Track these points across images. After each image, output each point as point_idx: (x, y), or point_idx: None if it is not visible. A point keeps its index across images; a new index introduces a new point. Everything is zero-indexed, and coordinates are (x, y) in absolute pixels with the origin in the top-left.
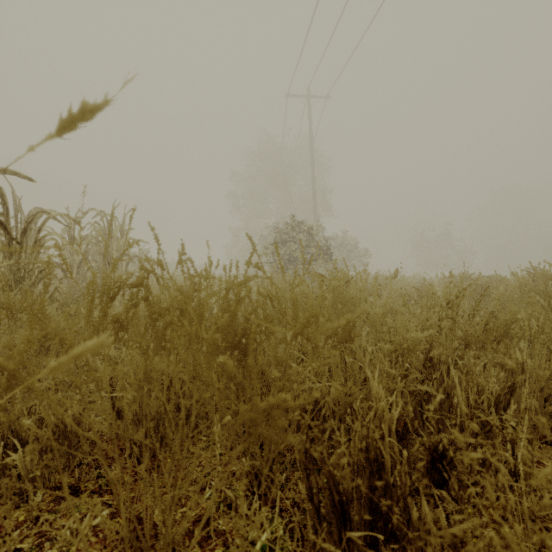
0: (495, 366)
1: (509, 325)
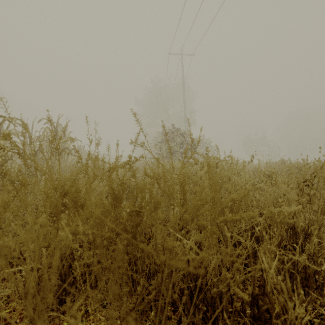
0: None
1: None
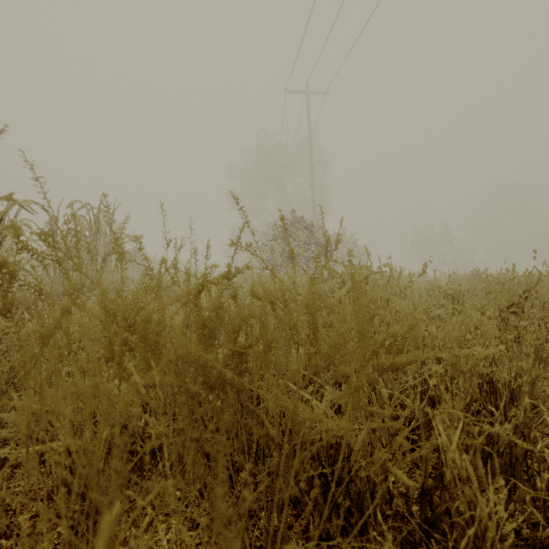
0: None
1: None
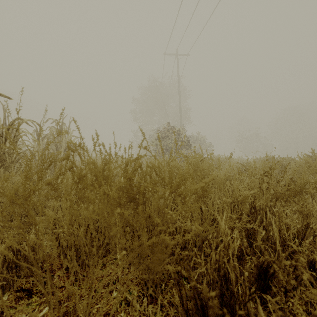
0: (295, 212)
1: (303, 186)
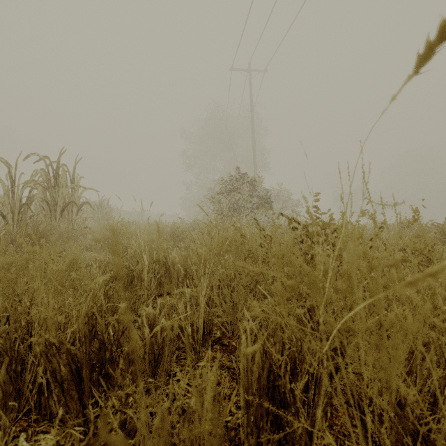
0: None
1: None
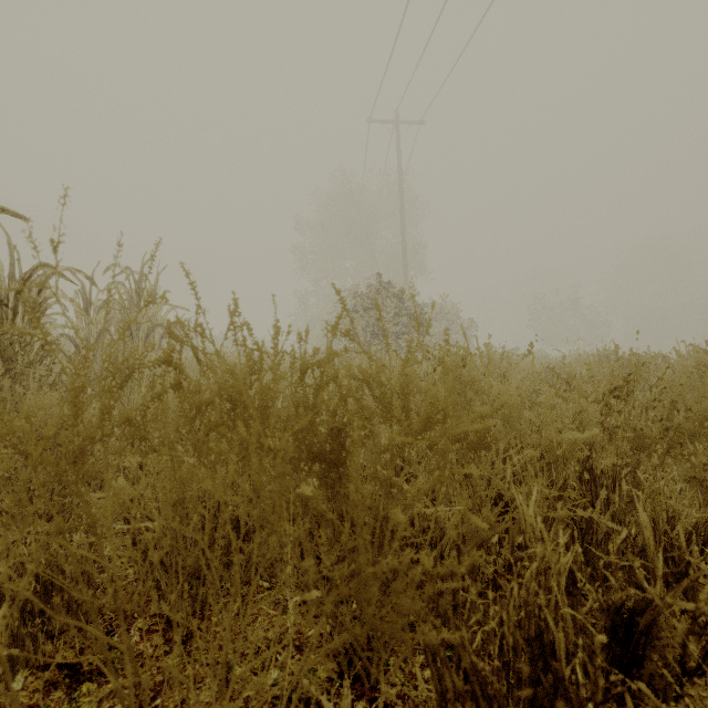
0: (688, 481)
1: (701, 421)
